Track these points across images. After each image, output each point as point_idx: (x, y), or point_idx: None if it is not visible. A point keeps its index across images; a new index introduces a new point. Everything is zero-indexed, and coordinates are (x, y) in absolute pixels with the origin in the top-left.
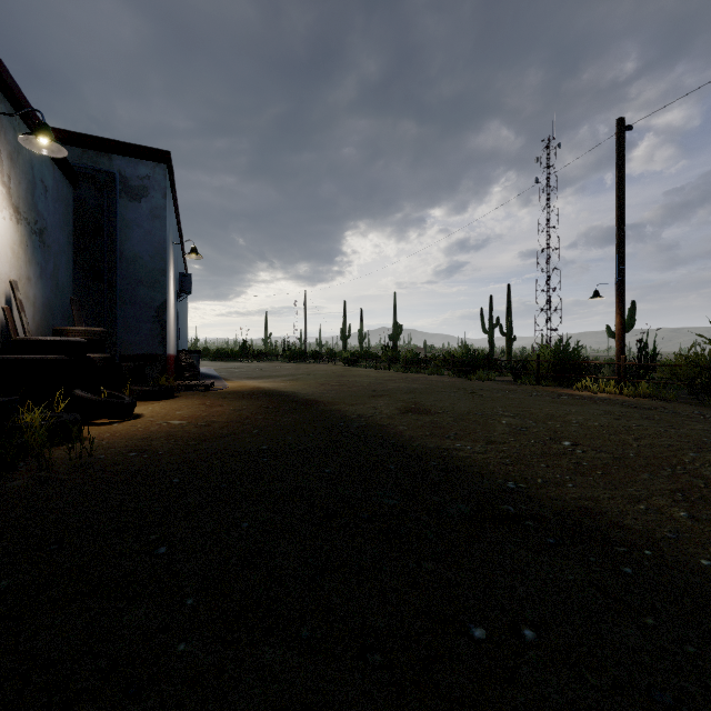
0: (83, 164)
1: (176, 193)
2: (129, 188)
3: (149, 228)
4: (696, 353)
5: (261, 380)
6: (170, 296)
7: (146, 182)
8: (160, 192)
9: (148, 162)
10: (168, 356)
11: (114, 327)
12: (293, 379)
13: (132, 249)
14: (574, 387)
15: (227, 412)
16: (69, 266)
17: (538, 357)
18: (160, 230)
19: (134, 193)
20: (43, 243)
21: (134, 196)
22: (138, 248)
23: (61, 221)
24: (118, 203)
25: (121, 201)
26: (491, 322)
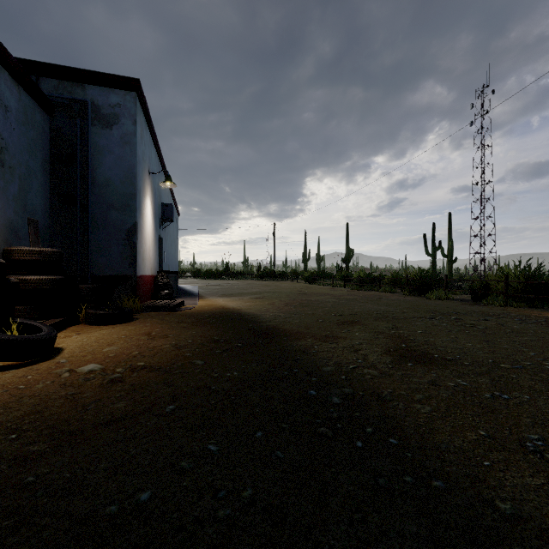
0: (58, 94)
1: (152, 128)
2: (101, 116)
3: (120, 154)
4: None
5: (231, 298)
6: (145, 220)
7: (116, 110)
8: (130, 119)
9: (119, 91)
10: (140, 276)
11: (88, 249)
12: (260, 297)
13: (104, 174)
14: None
15: (163, 350)
16: (44, 191)
17: (506, 277)
18: (130, 156)
19: (106, 121)
20: (2, 163)
21: (106, 123)
22: (109, 173)
23: (31, 146)
24: (90, 130)
25: (94, 129)
26: (434, 246)
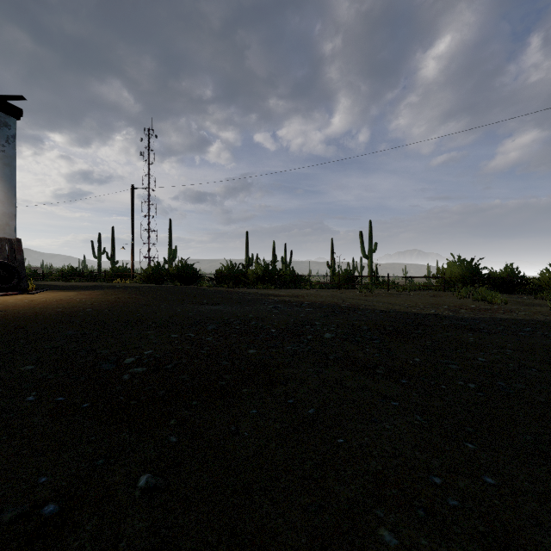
0: None
1: None
2: None
3: None
4: (146, 269)
5: None
6: None
7: None
8: None
9: None
10: None
11: None
12: None
13: None
14: (114, 282)
15: None
16: None
17: (105, 271)
18: None
19: None
20: None
21: None
22: None
23: None
24: None
25: None
26: (100, 251)
